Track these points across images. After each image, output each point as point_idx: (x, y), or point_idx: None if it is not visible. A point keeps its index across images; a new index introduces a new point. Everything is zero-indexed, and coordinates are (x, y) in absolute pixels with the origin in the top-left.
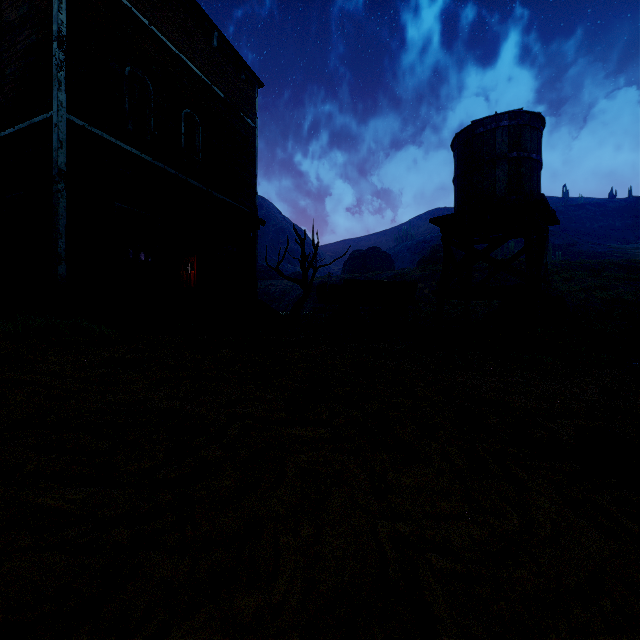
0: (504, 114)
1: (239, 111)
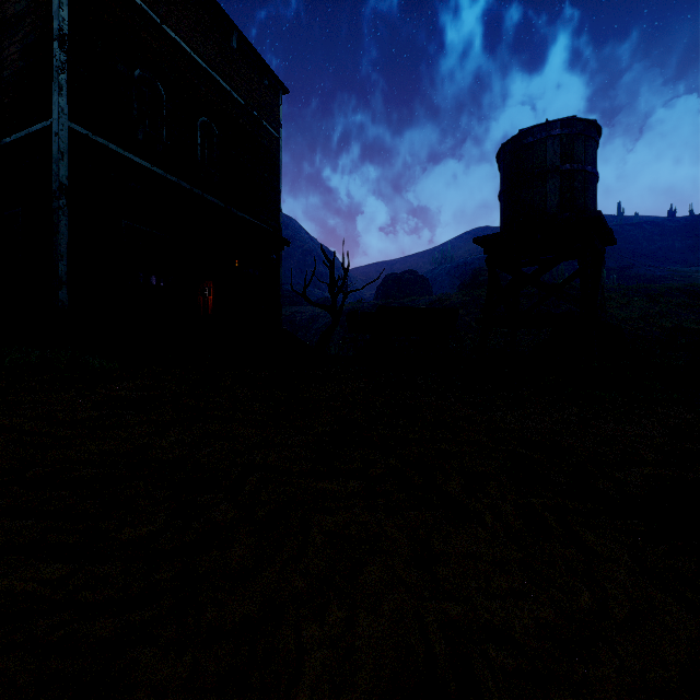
0: (556, 122)
1: (261, 120)
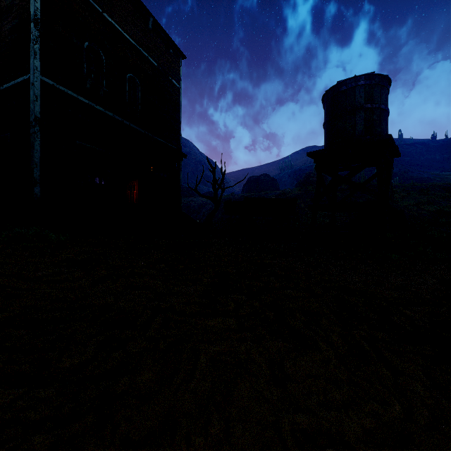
0: (361, 76)
1: (168, 76)
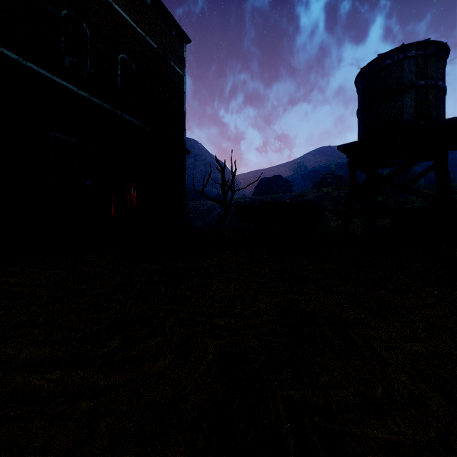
0: (411, 45)
1: (170, 61)
